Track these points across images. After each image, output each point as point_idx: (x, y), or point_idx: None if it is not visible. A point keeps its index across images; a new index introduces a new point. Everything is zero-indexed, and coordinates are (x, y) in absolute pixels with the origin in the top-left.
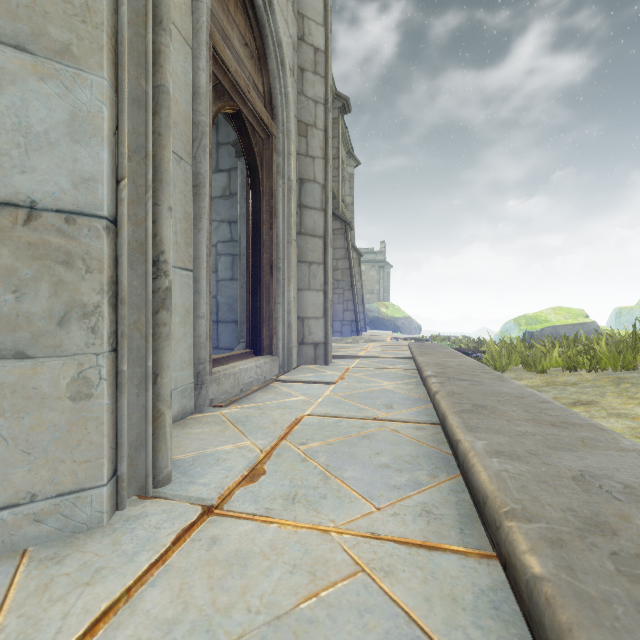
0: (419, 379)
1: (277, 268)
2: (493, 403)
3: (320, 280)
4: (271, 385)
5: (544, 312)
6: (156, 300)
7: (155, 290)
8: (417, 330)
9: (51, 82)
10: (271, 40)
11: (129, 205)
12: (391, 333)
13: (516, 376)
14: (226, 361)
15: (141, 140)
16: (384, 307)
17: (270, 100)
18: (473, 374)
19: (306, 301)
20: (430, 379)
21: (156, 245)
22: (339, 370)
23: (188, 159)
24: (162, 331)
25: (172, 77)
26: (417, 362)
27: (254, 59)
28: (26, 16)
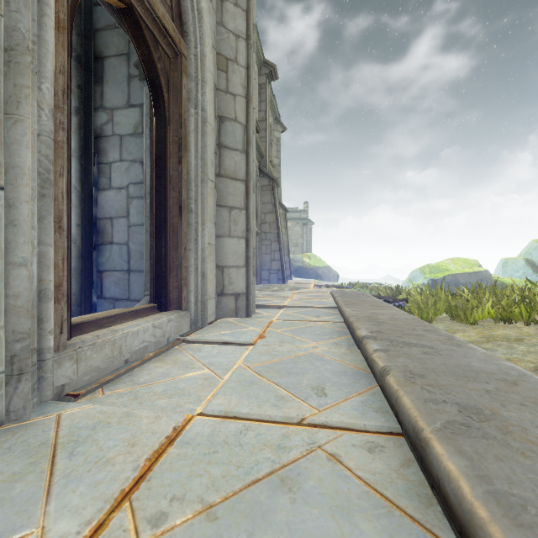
0: (350, 336)
1: (188, 209)
2: (485, 400)
3: (242, 226)
4: (174, 348)
5: (444, 262)
6: None
7: None
8: (335, 278)
9: None
10: None
11: None
12: (314, 281)
13: (447, 328)
14: (110, 322)
15: None
16: (307, 258)
17: (179, 14)
18: (416, 334)
19: (226, 249)
20: (369, 343)
21: None
22: (260, 324)
23: None
24: None
25: None
26: (345, 314)
27: None
28: None
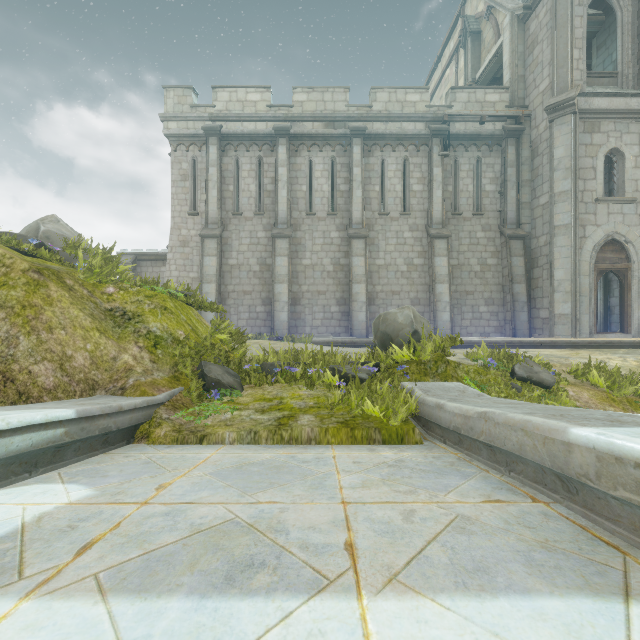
0: None
1: (631, 307)
2: None
3: None
4: None
5: None
6: (576, 320)
7: (576, 319)
8: None
9: (566, 304)
10: (626, 242)
11: (573, 312)
12: None
13: None
14: (605, 332)
15: (574, 305)
16: None
17: (628, 257)
18: None
19: None
20: None
21: (576, 315)
22: None
23: (588, 295)
24: (577, 324)
25: (584, 284)
26: None
27: (618, 251)
28: (564, 300)
